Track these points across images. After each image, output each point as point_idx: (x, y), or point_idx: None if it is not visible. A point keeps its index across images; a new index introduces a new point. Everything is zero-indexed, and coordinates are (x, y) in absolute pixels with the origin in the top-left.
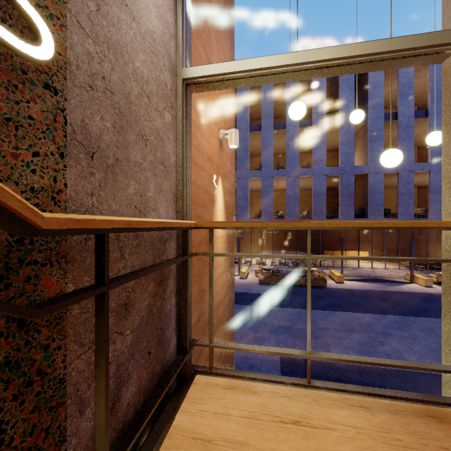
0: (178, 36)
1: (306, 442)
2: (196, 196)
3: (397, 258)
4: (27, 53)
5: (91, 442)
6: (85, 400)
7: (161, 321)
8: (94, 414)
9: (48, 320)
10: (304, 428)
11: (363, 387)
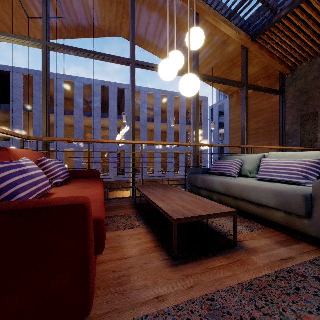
0: None
1: None
2: None
3: None
4: None
5: None
6: None
7: None
8: None
9: None
10: None
11: None
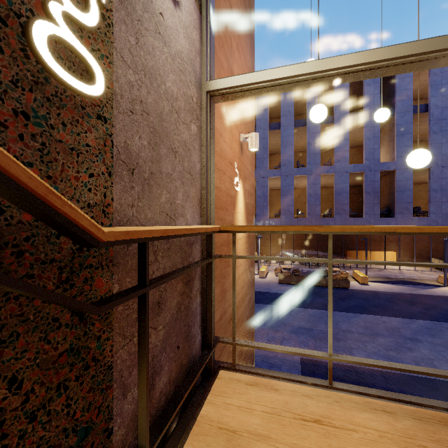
0: (203, 51)
1: (327, 440)
2: (218, 200)
3: (423, 263)
4: (85, 93)
5: (131, 423)
6: (127, 385)
7: (188, 318)
8: (133, 398)
9: (100, 315)
10: (325, 427)
11: (387, 392)
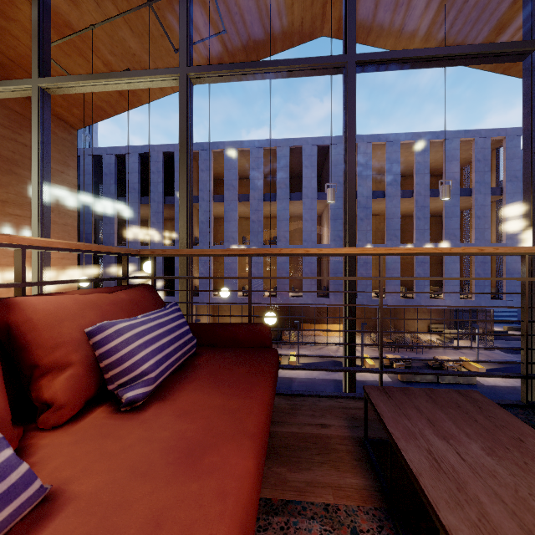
0: None
1: None
2: None
3: None
4: None
5: None
6: None
7: None
8: None
9: None
10: None
11: None
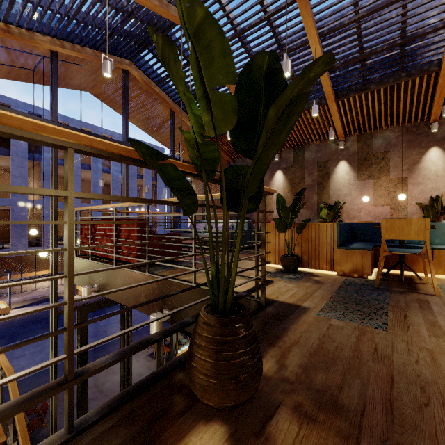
0: None
1: None
2: None
3: None
4: None
5: None
6: None
7: None
8: None
9: None
10: None
11: None
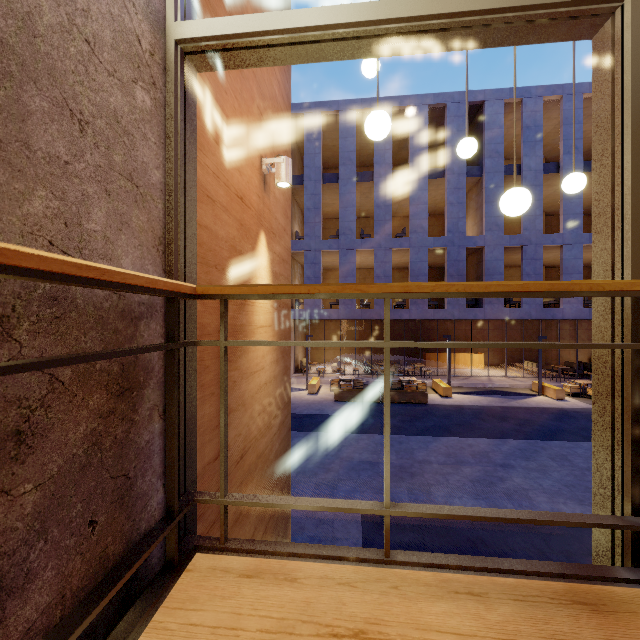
0: None
1: None
2: (211, 252)
3: (527, 343)
4: None
5: None
6: None
7: (126, 463)
8: None
9: None
10: None
11: (474, 558)
